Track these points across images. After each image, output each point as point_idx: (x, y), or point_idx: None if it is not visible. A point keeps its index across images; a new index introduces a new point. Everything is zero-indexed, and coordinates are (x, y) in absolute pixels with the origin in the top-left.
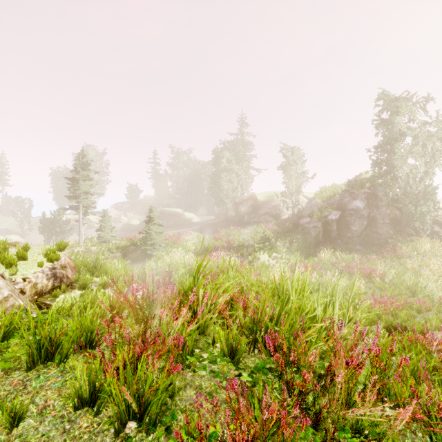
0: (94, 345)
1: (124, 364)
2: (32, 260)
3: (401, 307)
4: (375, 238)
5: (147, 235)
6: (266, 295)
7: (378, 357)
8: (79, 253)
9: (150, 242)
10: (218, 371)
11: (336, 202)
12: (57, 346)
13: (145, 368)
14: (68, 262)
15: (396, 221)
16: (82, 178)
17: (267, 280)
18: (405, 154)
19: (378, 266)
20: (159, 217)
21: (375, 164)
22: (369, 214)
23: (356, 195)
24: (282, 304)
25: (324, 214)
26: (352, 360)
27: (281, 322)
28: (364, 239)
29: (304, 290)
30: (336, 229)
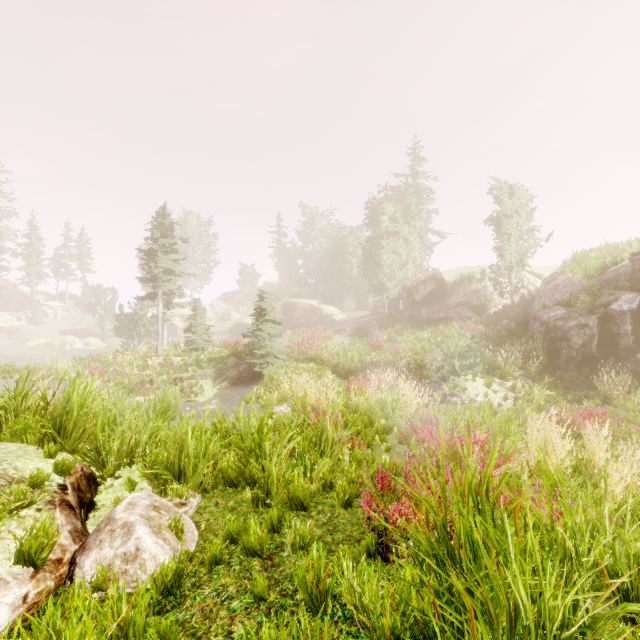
0: None
1: None
2: None
3: None
4: None
5: (255, 340)
6: None
7: None
8: (154, 367)
9: (260, 352)
10: None
11: (623, 275)
12: None
13: None
14: None
15: None
16: (161, 249)
17: None
18: None
19: None
20: (283, 313)
21: None
22: None
23: None
24: None
25: (600, 300)
26: None
27: None
28: None
29: None
30: (632, 331)
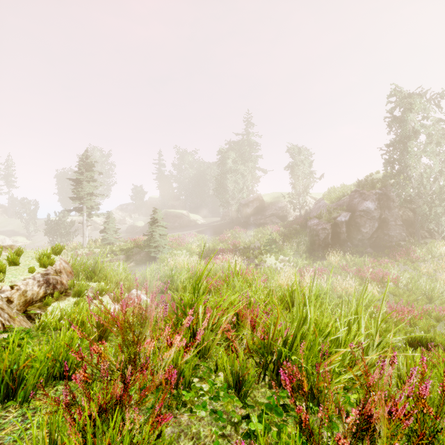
0: (71, 376)
1: (99, 412)
2: (24, 264)
3: (419, 315)
4: (387, 241)
5: (151, 237)
6: (278, 313)
7: (425, 399)
8: (83, 255)
9: (154, 244)
10: (221, 410)
11: (346, 203)
12: (20, 381)
13: (121, 425)
14: (64, 266)
15: (408, 223)
16: (86, 179)
17: (276, 287)
18: (418, 153)
19: (391, 270)
20: (164, 219)
21: (387, 164)
22: (380, 215)
23: (366, 195)
24: (298, 324)
25: (333, 215)
26: (397, 409)
27: (297, 345)
28: (376, 242)
29: (325, 307)
30: (346, 231)
